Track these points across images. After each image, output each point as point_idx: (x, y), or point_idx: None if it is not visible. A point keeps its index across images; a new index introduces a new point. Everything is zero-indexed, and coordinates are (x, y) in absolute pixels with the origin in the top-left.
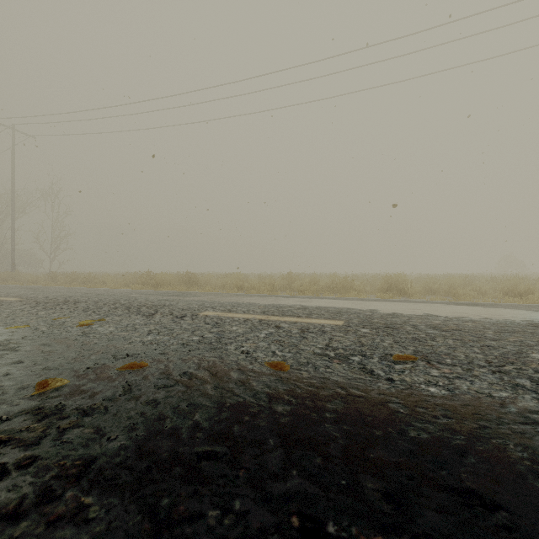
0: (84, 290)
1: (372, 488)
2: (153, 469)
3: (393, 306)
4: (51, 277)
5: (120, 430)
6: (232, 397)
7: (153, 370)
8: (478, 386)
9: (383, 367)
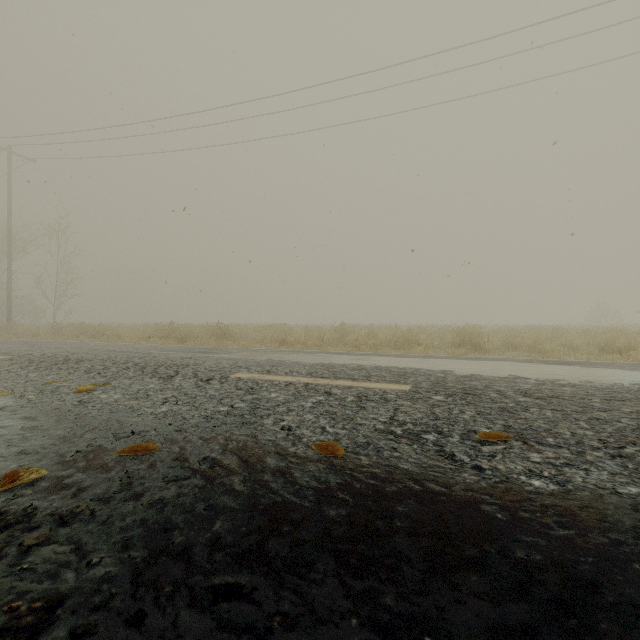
0: (92, 346)
1: None
2: (147, 616)
3: (470, 366)
4: (55, 329)
5: (106, 549)
6: (267, 494)
7: (164, 454)
8: (597, 478)
9: (467, 450)
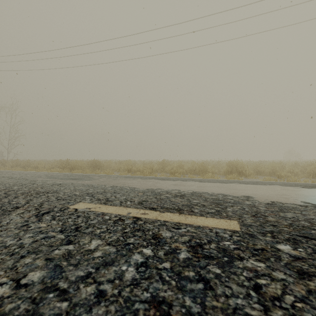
0: (7, 174)
1: None
2: None
3: (259, 191)
4: (2, 163)
5: None
6: None
7: None
8: None
9: None
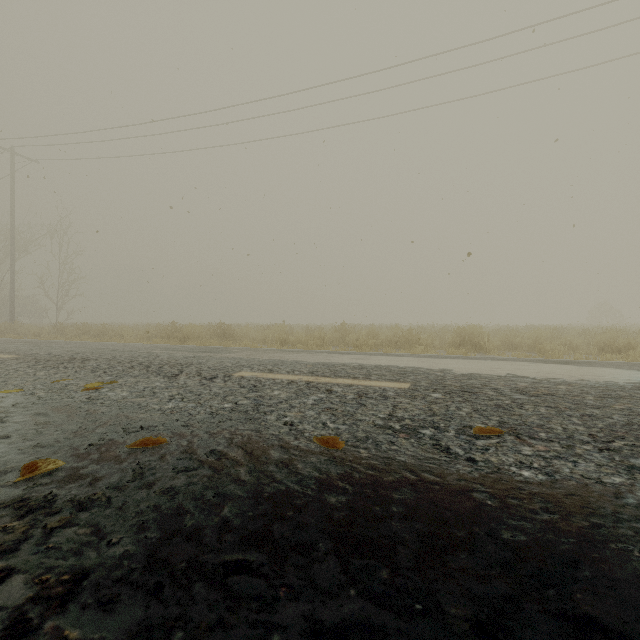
0: (96, 346)
1: (457, 616)
2: (165, 587)
3: (469, 365)
4: (58, 329)
5: (124, 531)
6: (272, 483)
7: (173, 447)
8: (584, 469)
9: (462, 443)
